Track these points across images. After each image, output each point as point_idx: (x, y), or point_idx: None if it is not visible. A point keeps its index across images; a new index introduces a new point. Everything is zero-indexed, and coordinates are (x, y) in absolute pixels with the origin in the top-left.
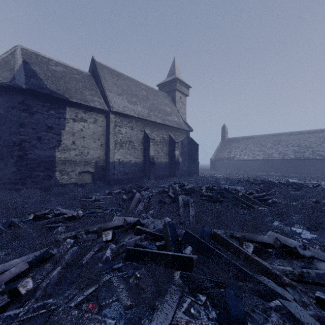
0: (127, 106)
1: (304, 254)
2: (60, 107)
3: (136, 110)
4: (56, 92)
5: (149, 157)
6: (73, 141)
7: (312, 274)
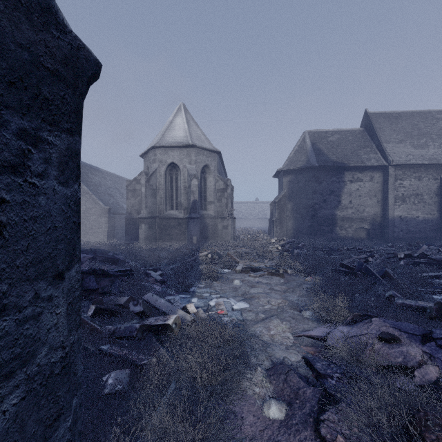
0: (412, 154)
1: None
2: (339, 173)
3: (426, 154)
4: (336, 162)
5: None
6: (350, 201)
7: None
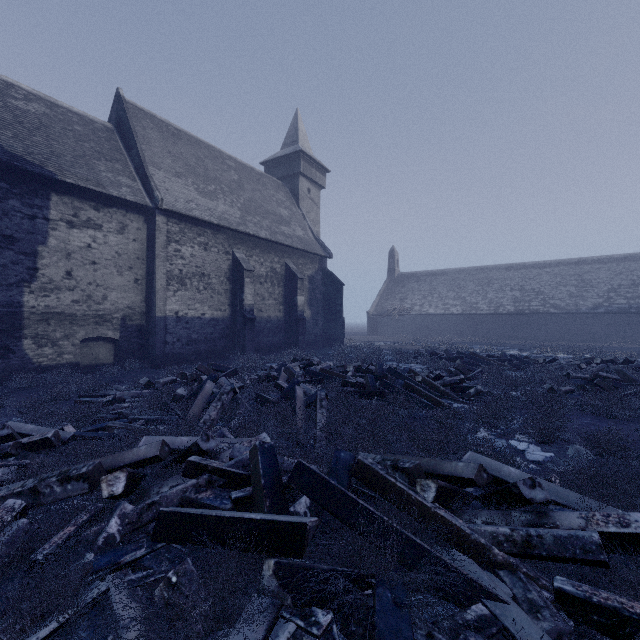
0: (196, 201)
1: (532, 497)
2: (35, 194)
3: (216, 210)
4: (23, 159)
5: (243, 307)
6: (69, 272)
7: (546, 539)
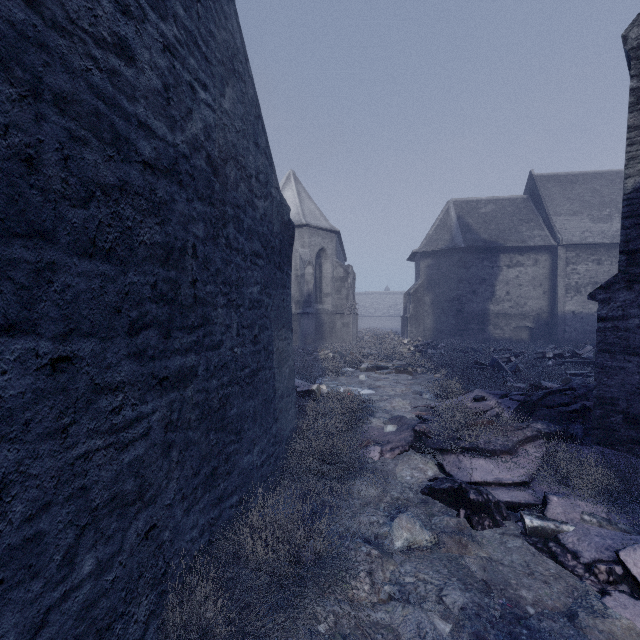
0: (589, 230)
1: None
2: (493, 256)
3: (609, 231)
4: (489, 241)
5: None
6: (507, 291)
7: None
